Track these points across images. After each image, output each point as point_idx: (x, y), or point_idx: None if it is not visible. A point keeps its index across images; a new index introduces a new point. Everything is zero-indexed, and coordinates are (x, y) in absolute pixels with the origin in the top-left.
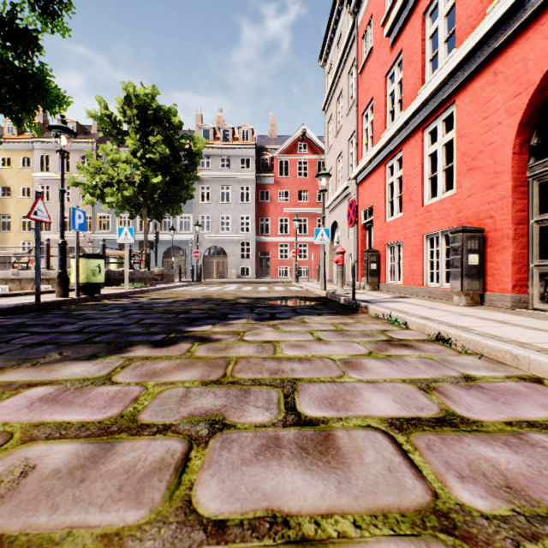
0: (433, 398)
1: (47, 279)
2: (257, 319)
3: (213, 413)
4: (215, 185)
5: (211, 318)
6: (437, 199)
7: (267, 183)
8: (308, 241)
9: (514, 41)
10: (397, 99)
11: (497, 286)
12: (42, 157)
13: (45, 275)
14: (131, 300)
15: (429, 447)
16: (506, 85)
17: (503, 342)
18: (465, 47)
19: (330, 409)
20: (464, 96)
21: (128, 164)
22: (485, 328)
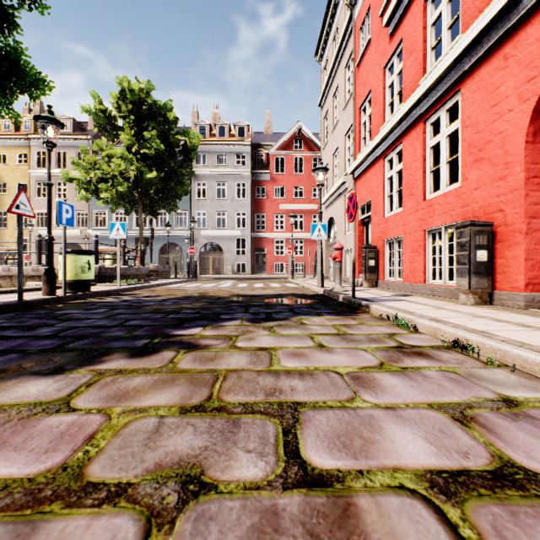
0: (476, 435)
1: (38, 276)
2: (251, 320)
3: (189, 463)
4: (211, 181)
5: (203, 318)
6: (439, 192)
7: (263, 180)
8: (304, 238)
9: (527, 21)
10: (397, 91)
11: (508, 284)
12: (38, 154)
13: (37, 271)
14: (121, 298)
15: (498, 532)
16: (518, 69)
17: (539, 353)
18: (472, 31)
19: (345, 455)
20: (470, 83)
21: (124, 160)
22: (507, 333)
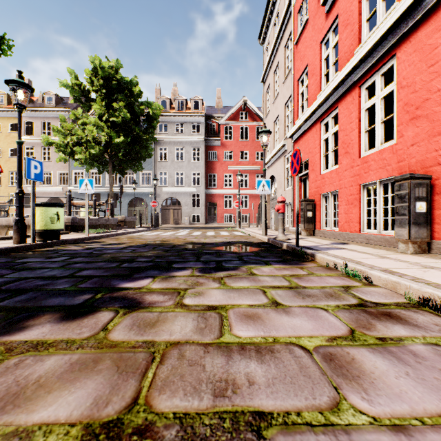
0: None
1: None
2: (202, 270)
3: None
4: (171, 146)
5: (154, 268)
6: (374, 150)
7: (214, 145)
8: (248, 193)
9: None
10: (332, 62)
11: None
12: (27, 124)
13: None
14: (86, 246)
15: None
16: None
17: None
18: None
19: None
20: (407, 47)
21: (96, 128)
22: None
